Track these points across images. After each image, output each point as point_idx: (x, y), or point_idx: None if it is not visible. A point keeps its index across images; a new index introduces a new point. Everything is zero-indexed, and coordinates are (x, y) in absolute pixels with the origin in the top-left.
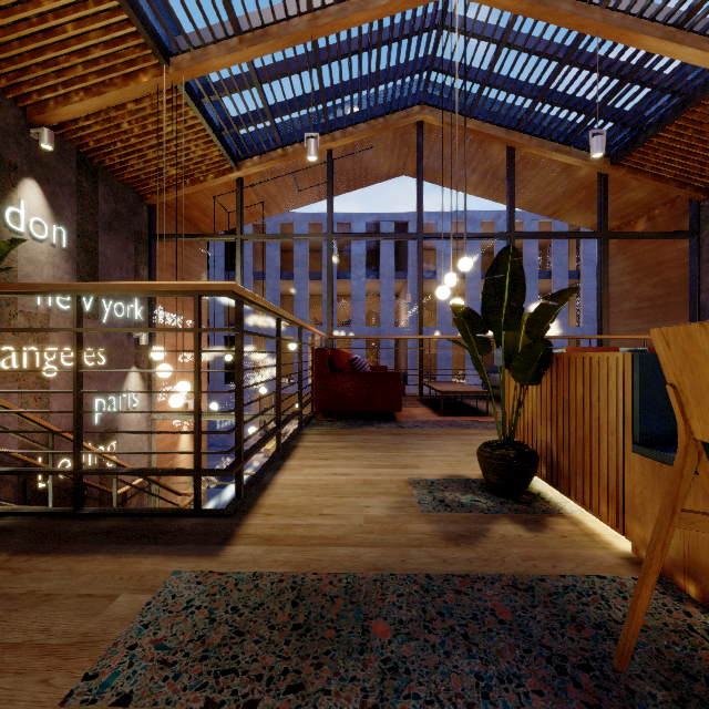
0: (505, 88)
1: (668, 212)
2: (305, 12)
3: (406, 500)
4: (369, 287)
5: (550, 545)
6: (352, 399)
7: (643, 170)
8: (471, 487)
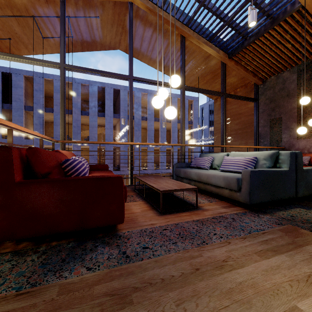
0: None
1: (244, 90)
2: None
3: None
4: (100, 121)
5: None
6: (56, 216)
7: (240, 64)
8: None
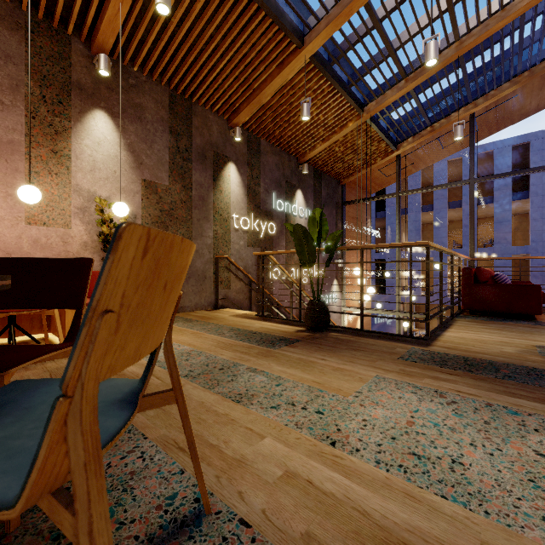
0: None
1: None
2: (452, 42)
3: (529, 350)
4: (516, 207)
5: None
6: (493, 302)
7: None
8: None
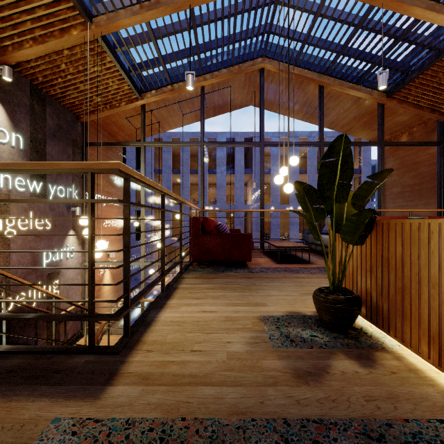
0: (319, 45)
1: (422, 129)
2: None
3: (259, 335)
4: (228, 179)
5: (384, 382)
6: (217, 252)
7: (407, 101)
8: (308, 323)
